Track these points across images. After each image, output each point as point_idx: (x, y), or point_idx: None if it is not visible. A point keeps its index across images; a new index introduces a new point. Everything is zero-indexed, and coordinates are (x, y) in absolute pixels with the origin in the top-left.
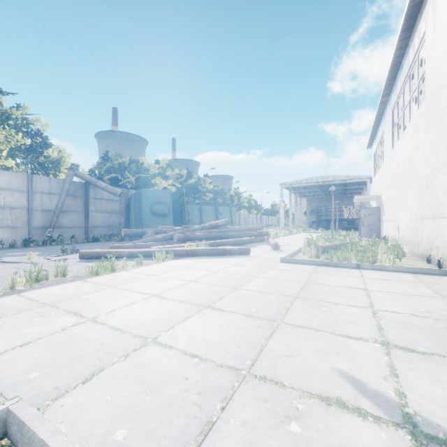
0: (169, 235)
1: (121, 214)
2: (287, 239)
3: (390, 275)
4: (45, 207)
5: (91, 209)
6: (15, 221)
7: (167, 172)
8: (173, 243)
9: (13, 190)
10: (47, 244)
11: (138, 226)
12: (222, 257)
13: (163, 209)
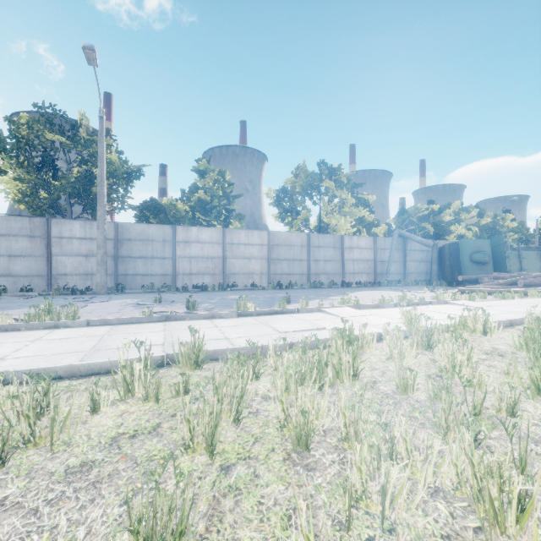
0: (510, 280)
1: (433, 262)
2: None
3: None
4: (382, 259)
5: (408, 259)
6: (368, 269)
7: (460, 216)
8: (516, 287)
9: (367, 248)
10: (390, 285)
11: (454, 273)
12: None
13: (483, 257)
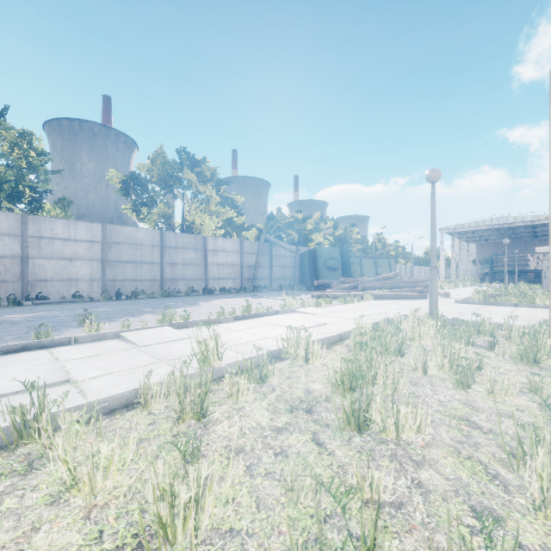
0: (353, 285)
1: (296, 268)
2: (454, 292)
3: (537, 309)
4: (249, 264)
5: (274, 264)
6: (235, 274)
7: (320, 226)
8: (357, 291)
9: (234, 252)
10: (256, 291)
11: (312, 278)
12: (406, 300)
13: (334, 263)
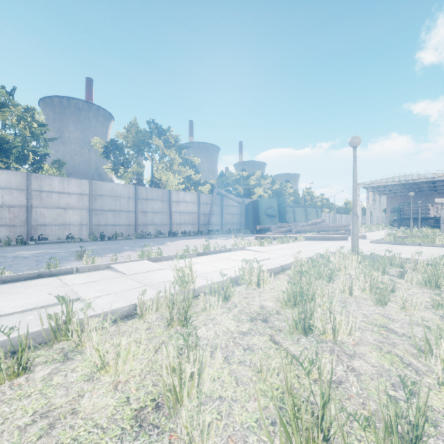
0: (288, 229)
1: (242, 215)
2: (369, 234)
3: (437, 248)
4: (204, 212)
5: (224, 212)
6: (193, 220)
7: (260, 182)
8: (291, 234)
9: (192, 203)
10: (210, 234)
11: (255, 224)
12: (331, 241)
13: (273, 212)
